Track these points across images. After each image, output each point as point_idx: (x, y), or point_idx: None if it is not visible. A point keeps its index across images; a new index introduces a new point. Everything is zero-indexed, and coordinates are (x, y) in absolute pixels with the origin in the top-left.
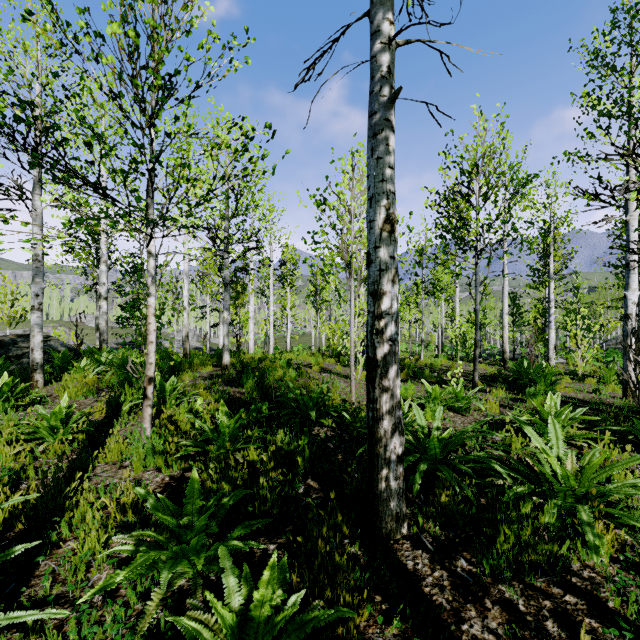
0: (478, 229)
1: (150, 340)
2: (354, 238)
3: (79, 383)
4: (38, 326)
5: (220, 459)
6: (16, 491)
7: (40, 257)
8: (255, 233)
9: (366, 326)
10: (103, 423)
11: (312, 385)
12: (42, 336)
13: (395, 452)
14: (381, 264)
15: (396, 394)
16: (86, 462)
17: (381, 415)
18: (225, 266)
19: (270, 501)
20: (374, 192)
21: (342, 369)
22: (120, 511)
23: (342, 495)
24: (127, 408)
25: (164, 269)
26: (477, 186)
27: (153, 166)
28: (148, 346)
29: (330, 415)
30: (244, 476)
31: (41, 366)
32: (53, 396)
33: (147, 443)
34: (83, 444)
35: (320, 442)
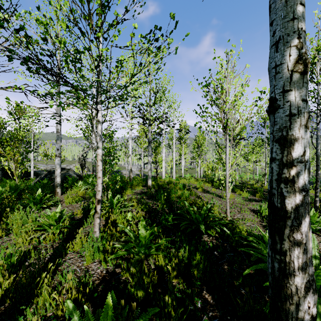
0: (319, 98)
1: (98, 176)
2: (228, 108)
3: (75, 194)
4: (58, 165)
5: (138, 264)
6: (21, 267)
7: (59, 130)
8: (165, 113)
9: (270, 173)
10: (80, 220)
11: (199, 202)
12: (60, 170)
13: (308, 312)
14: (291, 108)
15: (309, 248)
16: (61, 251)
17: (292, 270)
18: (149, 132)
19: (173, 318)
20: (282, 34)
21: (215, 190)
22: (69, 298)
23: (235, 317)
24: (93, 212)
25: (107, 131)
26: (318, 67)
27: (98, 63)
28: (97, 180)
29: (214, 228)
30: (154, 281)
31: (60, 185)
32: (63, 201)
33: (95, 243)
34: (65, 235)
35: (208, 249)
